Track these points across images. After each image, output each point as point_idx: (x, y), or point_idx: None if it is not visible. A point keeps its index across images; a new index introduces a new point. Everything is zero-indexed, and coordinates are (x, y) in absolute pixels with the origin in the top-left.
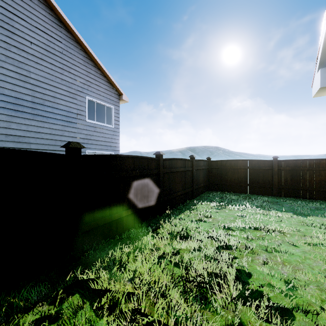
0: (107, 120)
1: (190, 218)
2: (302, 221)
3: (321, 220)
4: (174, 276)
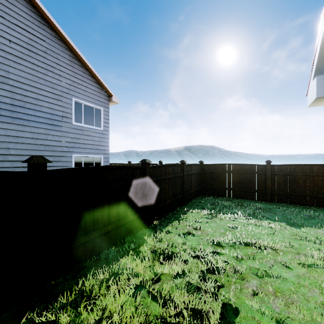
0: (95, 123)
1: (178, 231)
2: (295, 234)
3: (315, 232)
4: (149, 316)
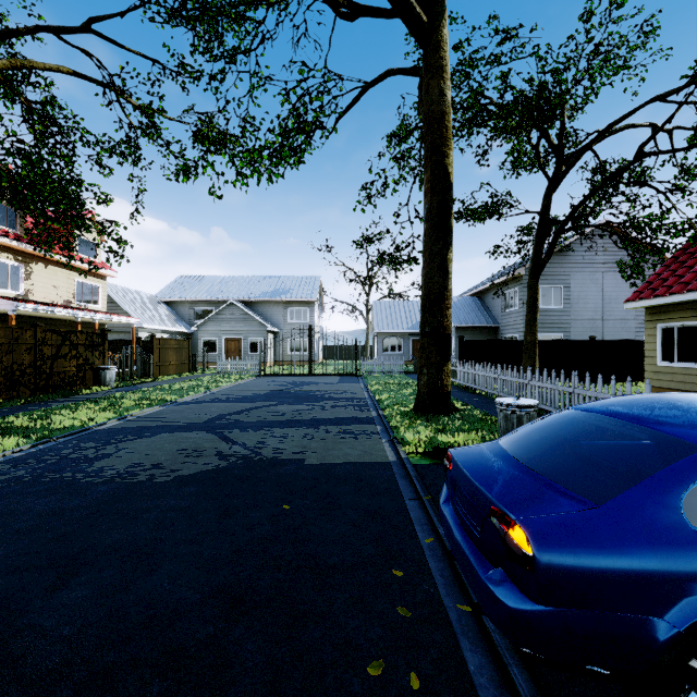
0: None
1: None
2: None
3: None
4: None
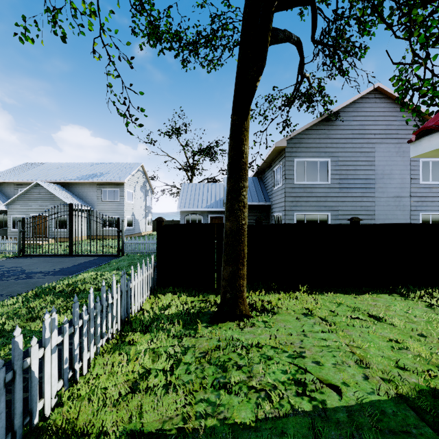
0: None
1: None
2: None
3: None
4: None
